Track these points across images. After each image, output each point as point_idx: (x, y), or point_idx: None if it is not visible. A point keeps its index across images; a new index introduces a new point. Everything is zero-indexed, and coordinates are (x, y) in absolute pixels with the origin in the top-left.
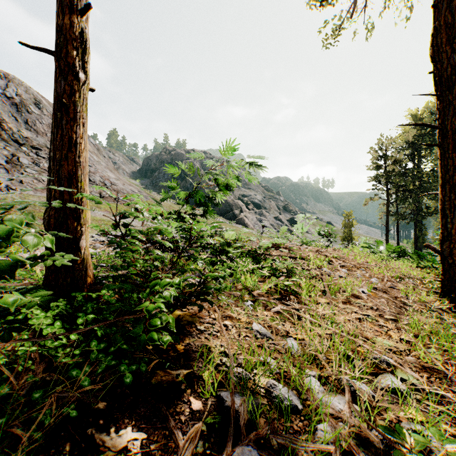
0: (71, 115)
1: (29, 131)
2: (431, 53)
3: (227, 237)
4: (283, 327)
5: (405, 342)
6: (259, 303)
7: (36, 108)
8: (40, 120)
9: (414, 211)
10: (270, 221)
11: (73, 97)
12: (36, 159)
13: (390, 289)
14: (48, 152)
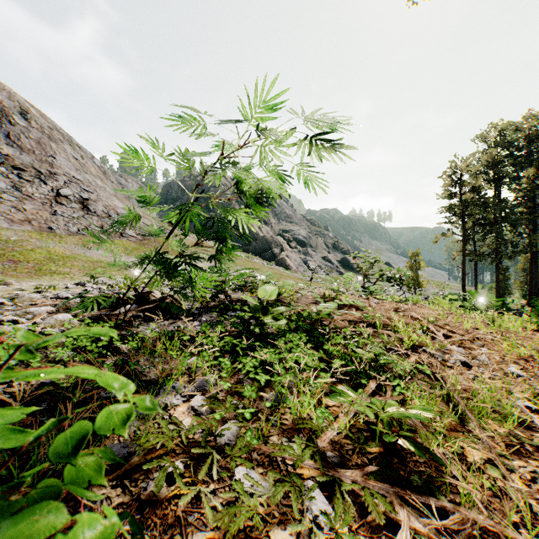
0: None
1: (11, 147)
2: None
3: (262, 296)
4: None
5: None
6: (342, 489)
7: (22, 119)
8: (27, 134)
9: (496, 250)
10: (317, 261)
11: None
12: (18, 182)
13: None
14: (35, 173)
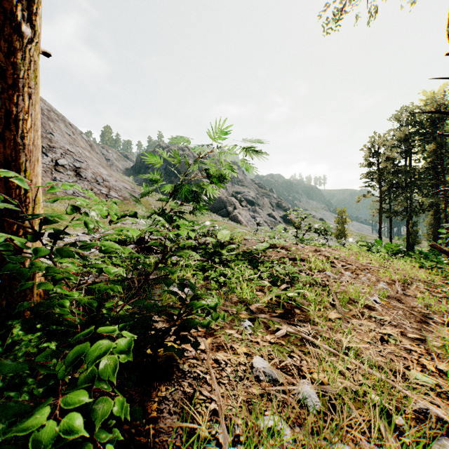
0: (10, 80)
1: None
2: (448, 33)
3: (220, 238)
4: (292, 360)
5: (445, 375)
6: (259, 322)
7: None
8: None
9: (406, 208)
10: (263, 218)
11: (13, 56)
12: None
13: (404, 297)
14: None
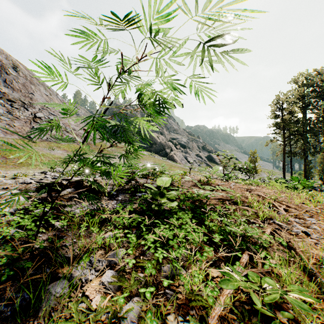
0: None
1: (7, 88)
2: None
3: (160, 184)
4: None
5: None
6: None
7: (14, 71)
8: (17, 80)
9: (304, 150)
10: (193, 157)
11: None
12: (11, 109)
13: None
14: (21, 104)
